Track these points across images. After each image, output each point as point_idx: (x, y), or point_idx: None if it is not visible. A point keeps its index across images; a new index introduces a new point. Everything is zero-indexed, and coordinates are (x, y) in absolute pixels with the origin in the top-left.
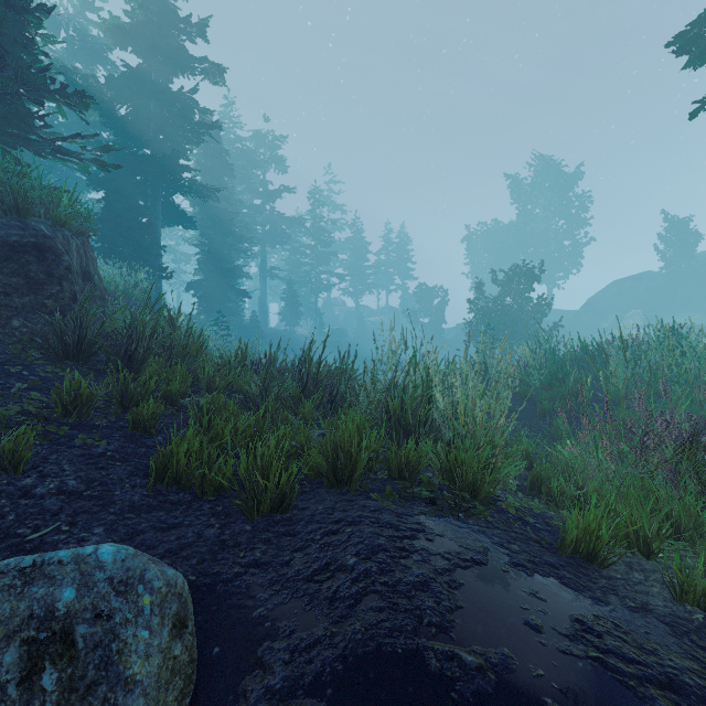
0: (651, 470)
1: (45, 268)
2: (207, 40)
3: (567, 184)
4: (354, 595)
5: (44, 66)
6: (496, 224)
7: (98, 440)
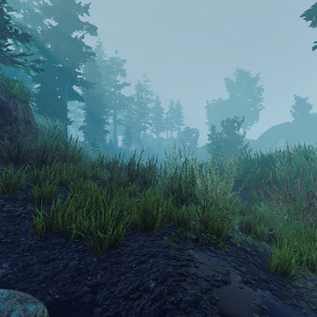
0: (311, 222)
1: (3, 117)
2: (88, 14)
3: (252, 83)
4: (153, 312)
5: (6, 21)
6: (220, 100)
7: (18, 207)
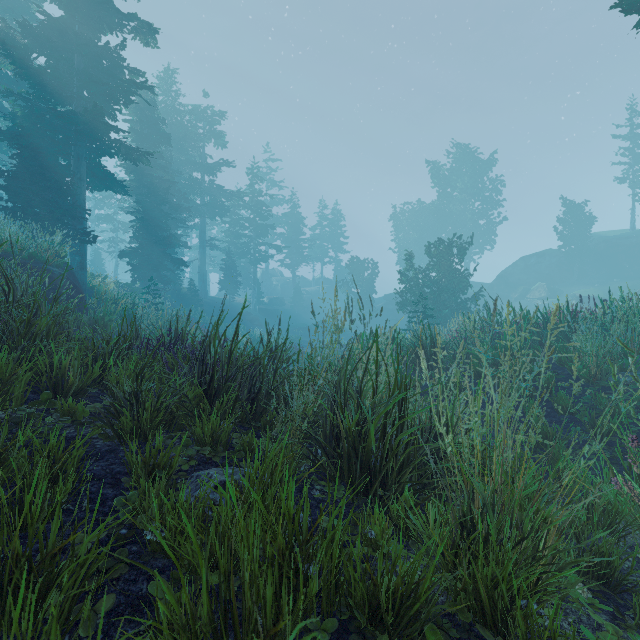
0: None
1: None
2: None
3: (481, 170)
4: None
5: None
6: (420, 204)
7: None
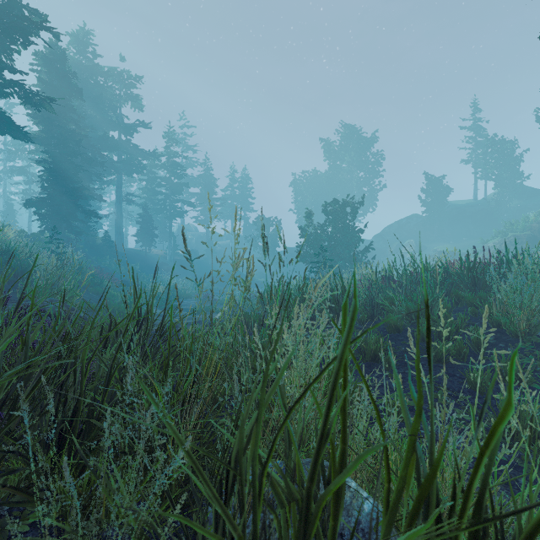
0: None
1: None
2: None
3: (364, 147)
4: None
5: None
6: (316, 172)
7: None
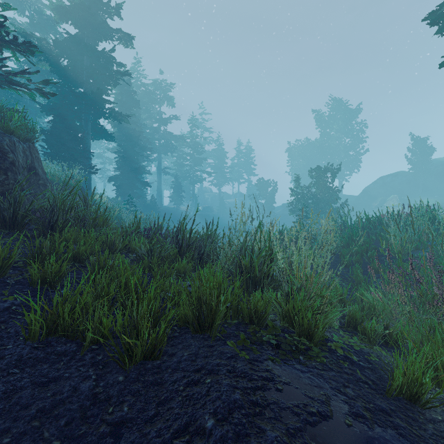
0: None
1: None
2: (121, 18)
3: (351, 116)
4: None
5: (0, 23)
6: (307, 141)
7: (8, 295)
